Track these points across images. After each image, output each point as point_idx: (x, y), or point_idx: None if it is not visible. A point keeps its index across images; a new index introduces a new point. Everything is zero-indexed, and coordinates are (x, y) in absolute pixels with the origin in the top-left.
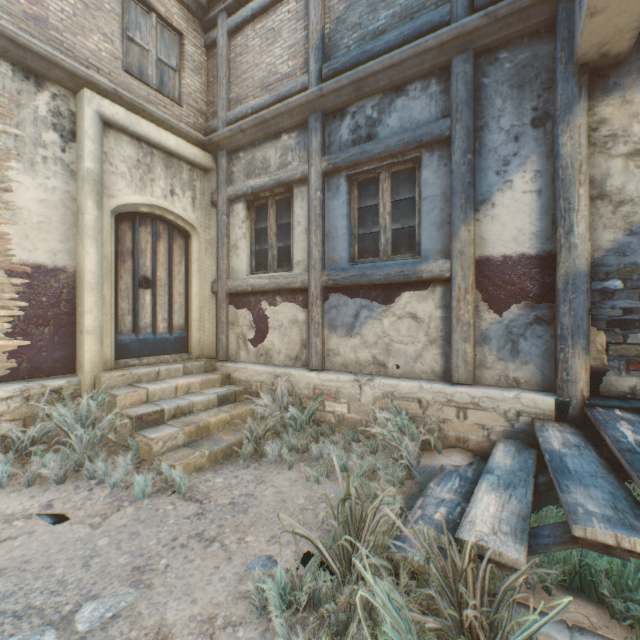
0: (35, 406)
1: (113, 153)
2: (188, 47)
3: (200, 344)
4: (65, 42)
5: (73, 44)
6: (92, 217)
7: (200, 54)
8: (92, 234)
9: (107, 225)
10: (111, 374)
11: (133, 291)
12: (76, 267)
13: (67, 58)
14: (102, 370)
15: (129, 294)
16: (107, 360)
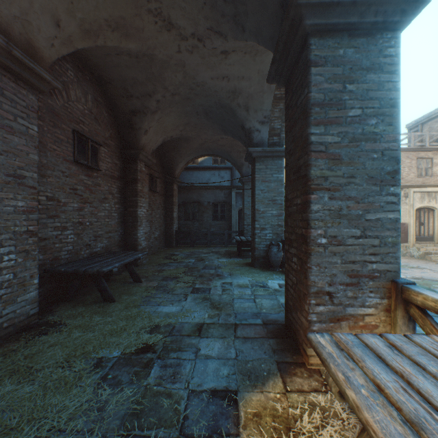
0: (401, 248)
1: (414, 197)
2: (433, 160)
3: (437, 239)
4: (405, 179)
5: (406, 179)
6: (411, 213)
7: (437, 160)
8: (411, 216)
9: (413, 213)
10: (416, 244)
11: (418, 226)
12: (407, 222)
13: (405, 182)
14: (412, 243)
15: (417, 227)
16: (413, 241)
